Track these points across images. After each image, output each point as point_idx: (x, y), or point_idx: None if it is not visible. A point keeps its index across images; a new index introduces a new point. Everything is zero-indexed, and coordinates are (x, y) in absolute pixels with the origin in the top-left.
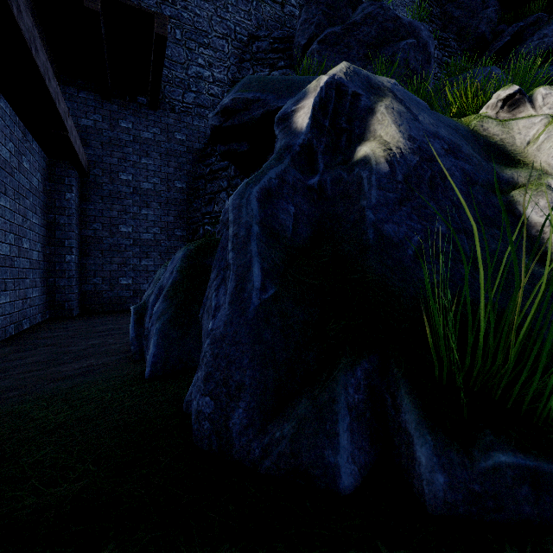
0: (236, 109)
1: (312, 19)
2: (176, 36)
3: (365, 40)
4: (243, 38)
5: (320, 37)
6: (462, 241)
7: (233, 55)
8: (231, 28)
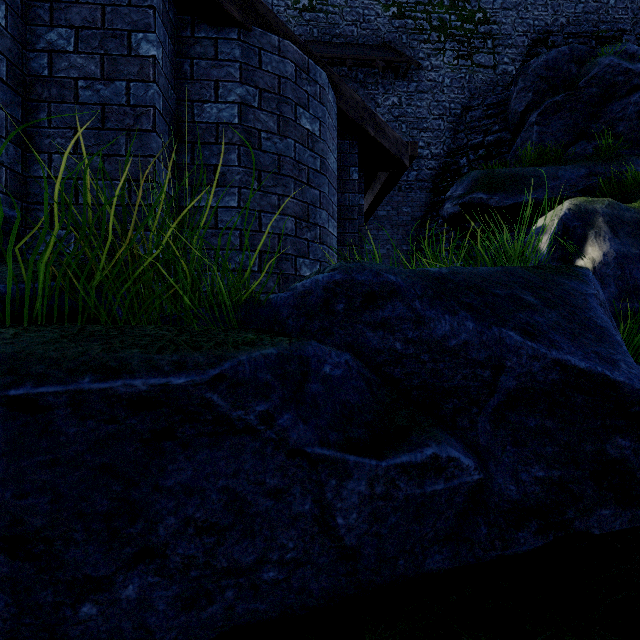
0: (473, 203)
1: (529, 87)
2: (402, 130)
3: (590, 100)
4: (456, 112)
5: (539, 110)
6: (632, 307)
7: (448, 130)
8: (446, 107)
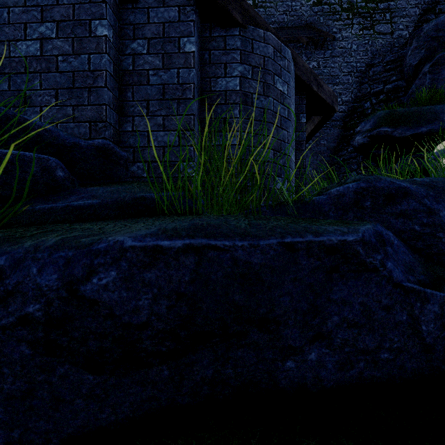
0: (380, 135)
1: (422, 46)
2: None
3: None
4: (361, 69)
5: (431, 62)
6: None
7: (355, 82)
8: (353, 66)
